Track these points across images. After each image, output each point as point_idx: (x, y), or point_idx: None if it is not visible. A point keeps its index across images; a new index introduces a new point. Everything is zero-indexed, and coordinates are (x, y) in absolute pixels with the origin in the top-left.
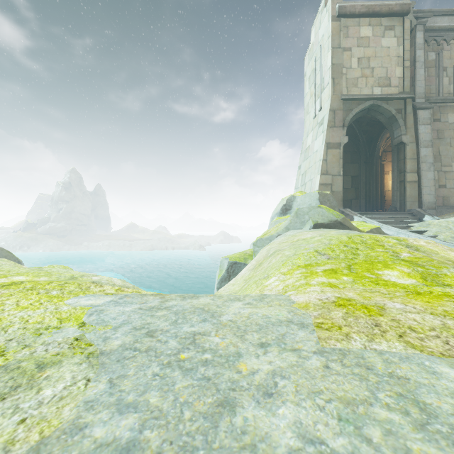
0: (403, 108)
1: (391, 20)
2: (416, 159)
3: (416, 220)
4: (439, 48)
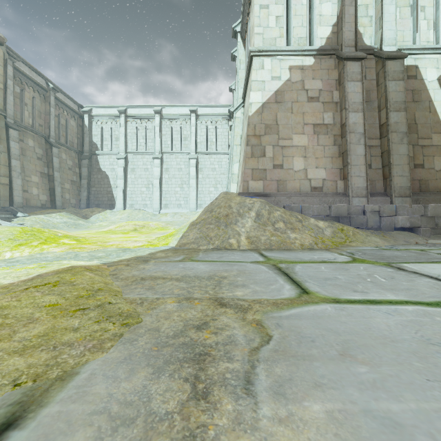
0: None
1: None
2: (9, 166)
3: (13, 216)
4: (23, 87)
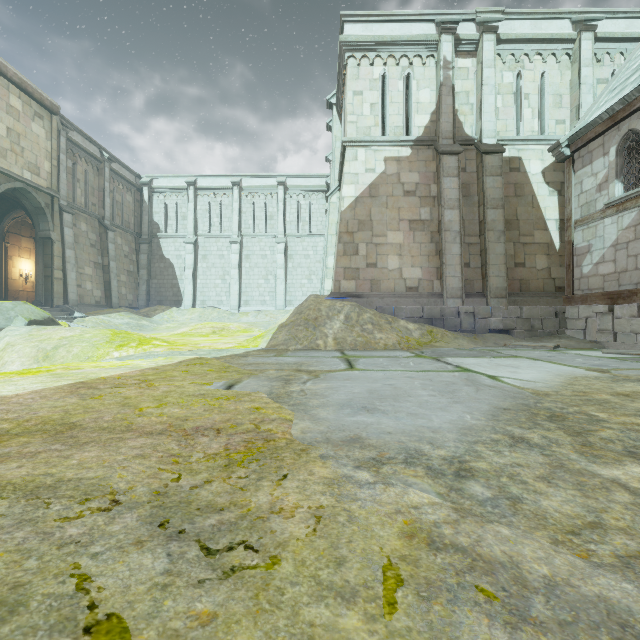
0: (51, 204)
1: (41, 109)
2: (62, 257)
3: (71, 317)
4: (75, 160)
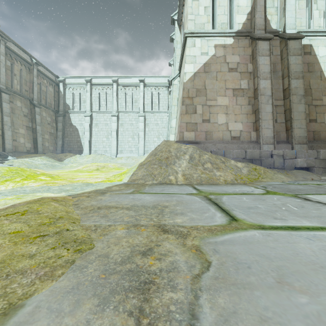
0: None
1: None
2: (1, 121)
3: (5, 159)
4: (13, 61)
